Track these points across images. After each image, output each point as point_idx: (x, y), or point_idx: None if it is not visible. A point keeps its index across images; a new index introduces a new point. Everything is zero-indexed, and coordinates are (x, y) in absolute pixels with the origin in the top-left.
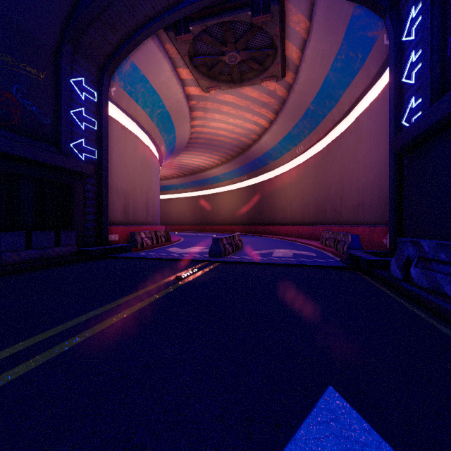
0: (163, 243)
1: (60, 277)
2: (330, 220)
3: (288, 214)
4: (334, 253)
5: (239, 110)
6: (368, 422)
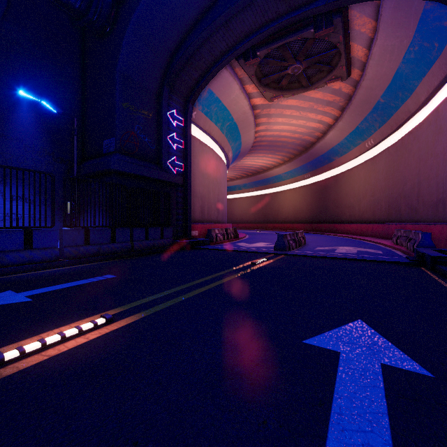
0: (232, 239)
1: (171, 259)
2: (404, 218)
3: (356, 212)
4: (403, 251)
5: (302, 112)
6: (377, 332)
